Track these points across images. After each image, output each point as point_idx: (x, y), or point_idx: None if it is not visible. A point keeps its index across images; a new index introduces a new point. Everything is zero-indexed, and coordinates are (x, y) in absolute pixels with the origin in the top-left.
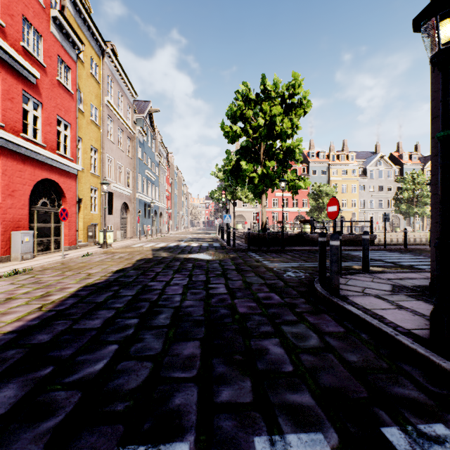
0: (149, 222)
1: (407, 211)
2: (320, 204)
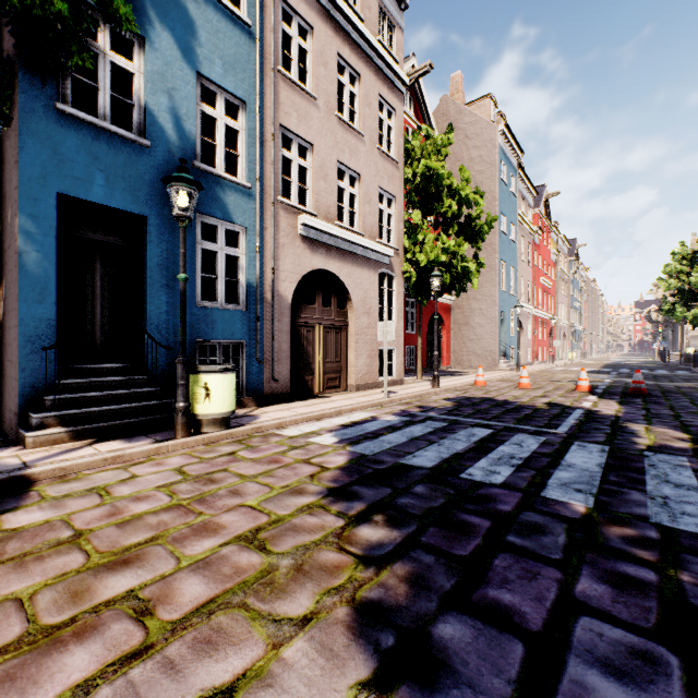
0: (575, 346)
1: None
2: None
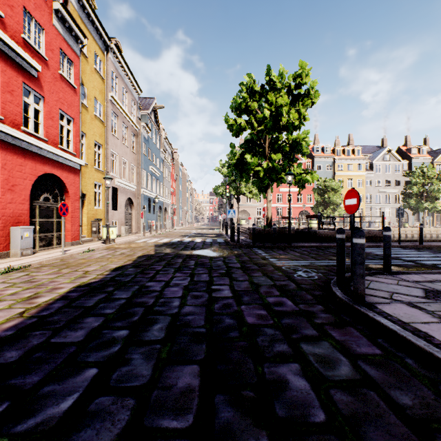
0: (154, 217)
1: (416, 207)
2: (325, 199)
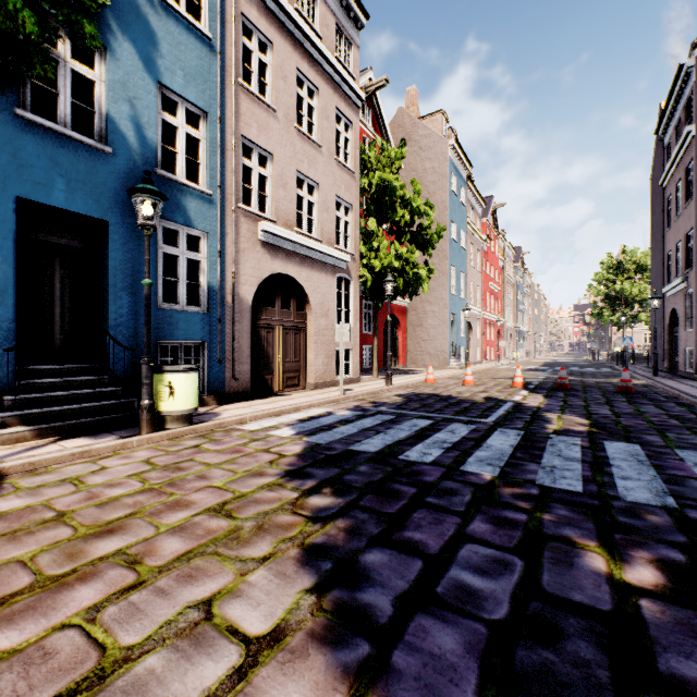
0: (520, 346)
1: None
2: None
